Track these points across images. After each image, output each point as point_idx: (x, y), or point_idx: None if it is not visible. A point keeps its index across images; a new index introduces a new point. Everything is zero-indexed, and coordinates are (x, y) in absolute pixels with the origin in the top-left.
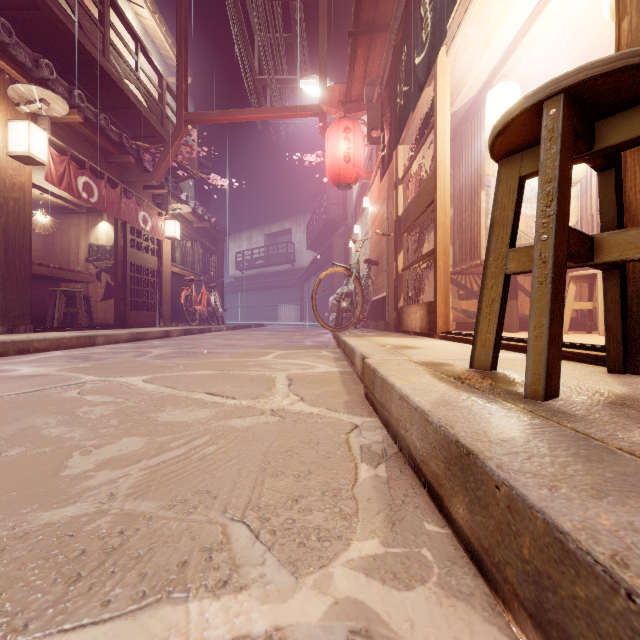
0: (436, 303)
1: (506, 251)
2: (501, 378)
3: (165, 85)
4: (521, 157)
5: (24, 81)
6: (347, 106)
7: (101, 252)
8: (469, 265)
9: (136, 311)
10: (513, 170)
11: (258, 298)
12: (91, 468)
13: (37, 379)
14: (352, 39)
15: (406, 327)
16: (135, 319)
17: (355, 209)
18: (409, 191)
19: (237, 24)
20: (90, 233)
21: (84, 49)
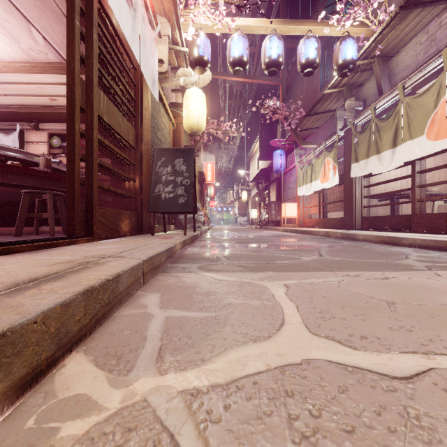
0: None
1: None
2: None
3: None
4: None
5: None
6: None
7: None
8: None
9: None
10: None
11: None
12: None
13: None
14: None
15: None
16: None
17: None
18: None
19: None
20: None
21: None
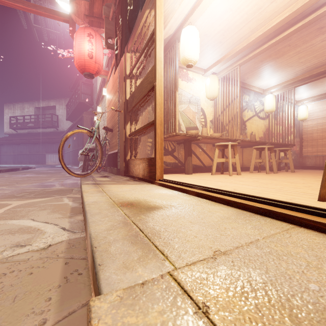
0: (155, 159)
1: None
2: None
3: None
4: None
5: None
6: (90, 19)
7: None
8: (169, 135)
9: None
10: None
11: (29, 149)
12: None
13: None
14: None
15: (132, 173)
16: None
17: (98, 98)
18: (133, 84)
19: None
20: None
21: None
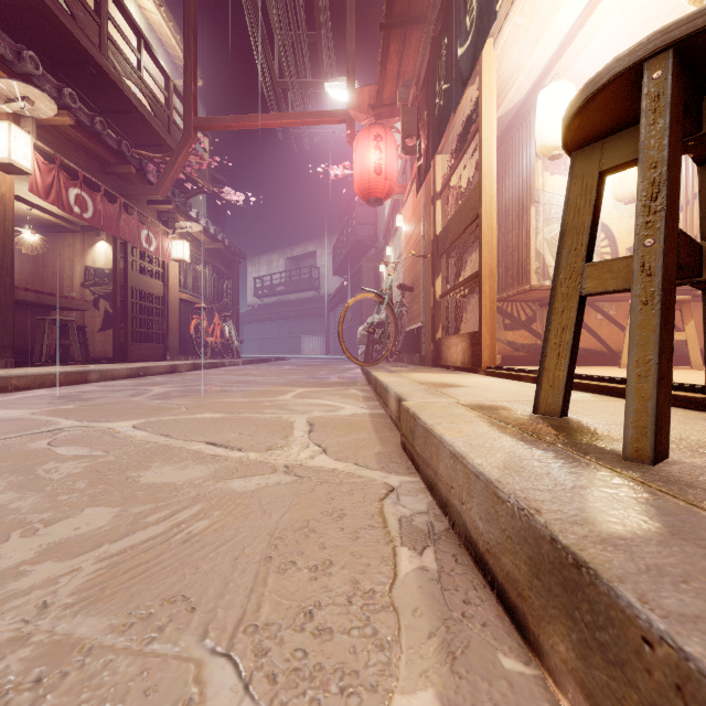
0: (481, 334)
1: (581, 266)
2: (578, 428)
3: (172, 87)
4: (601, 146)
5: (4, 76)
6: (378, 111)
7: (99, 276)
8: (516, 291)
9: (138, 343)
10: (591, 163)
11: (279, 329)
12: (28, 558)
13: (4, 425)
14: (384, 33)
15: (445, 361)
16: (137, 352)
17: (387, 229)
18: (448, 207)
19: (254, 19)
20: (86, 254)
21: (77, 42)
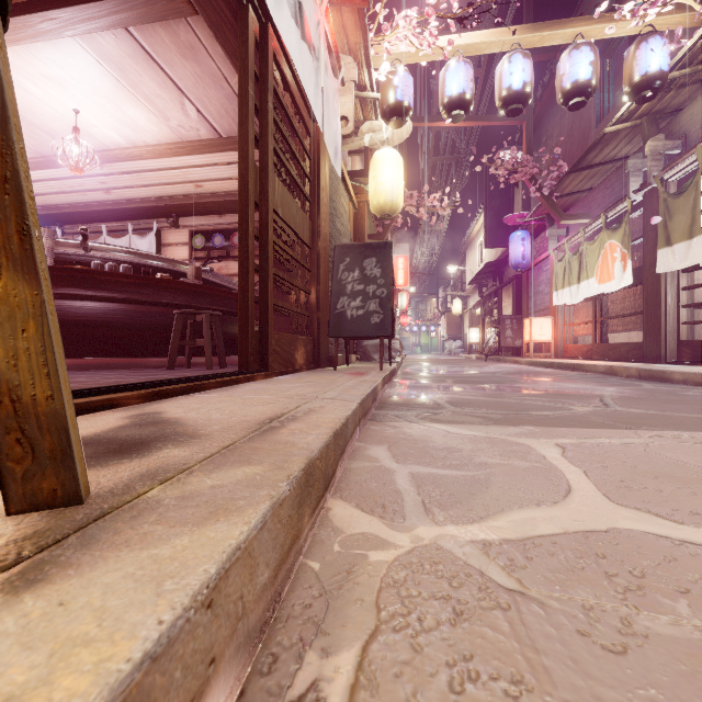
0: None
1: None
2: None
3: None
4: None
5: None
6: None
7: None
8: None
9: None
10: None
11: None
12: None
13: None
14: None
15: None
16: None
17: None
18: None
19: None
20: None
21: None
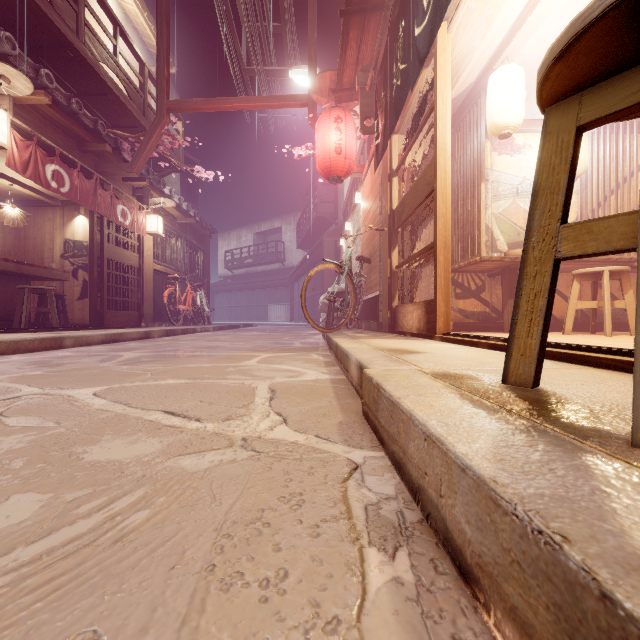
0: (436, 302)
1: (556, 228)
2: (557, 401)
3: (147, 73)
4: (579, 99)
5: None
6: (338, 94)
7: (78, 248)
8: (467, 262)
9: (114, 310)
10: (567, 118)
11: (247, 298)
12: None
13: None
14: (344, 19)
15: (401, 328)
16: (113, 319)
17: (346, 206)
18: (404, 183)
19: (223, 9)
20: (66, 228)
21: (55, 27)
